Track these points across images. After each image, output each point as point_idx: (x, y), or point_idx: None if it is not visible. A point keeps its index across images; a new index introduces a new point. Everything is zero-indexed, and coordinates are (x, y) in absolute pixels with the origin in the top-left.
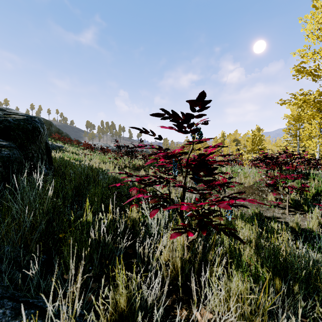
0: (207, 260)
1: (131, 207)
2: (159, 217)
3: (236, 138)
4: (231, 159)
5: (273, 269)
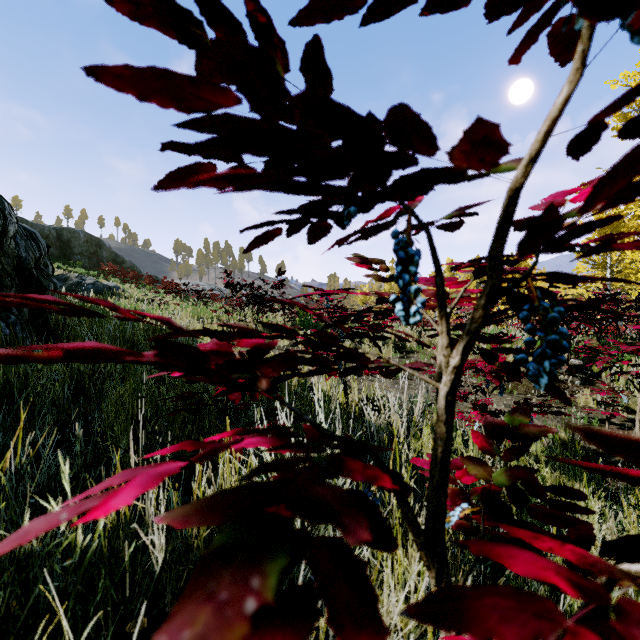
0: None
1: None
2: None
3: None
4: None
5: None
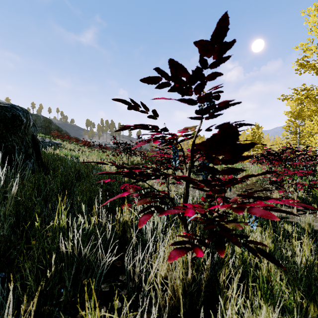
0: (215, 274)
1: (122, 207)
2: (155, 219)
3: None
4: None
5: (308, 294)
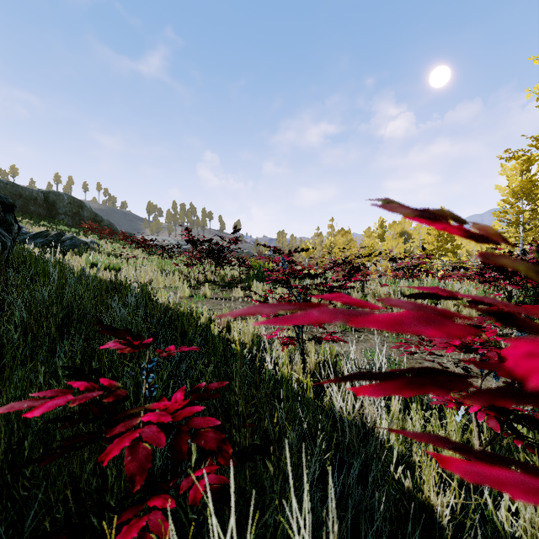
0: None
1: None
2: None
3: (404, 230)
4: (411, 266)
5: None
